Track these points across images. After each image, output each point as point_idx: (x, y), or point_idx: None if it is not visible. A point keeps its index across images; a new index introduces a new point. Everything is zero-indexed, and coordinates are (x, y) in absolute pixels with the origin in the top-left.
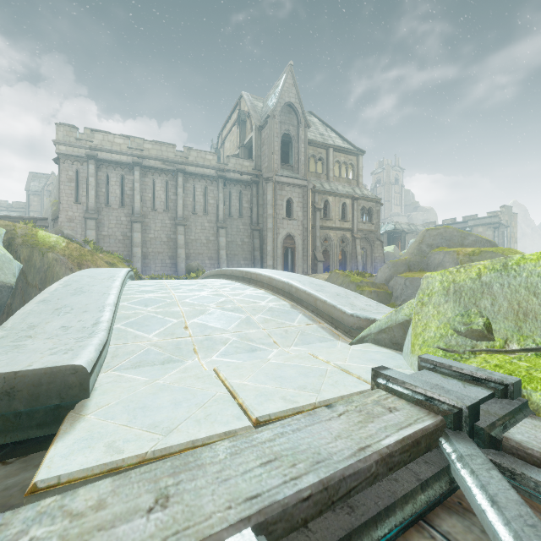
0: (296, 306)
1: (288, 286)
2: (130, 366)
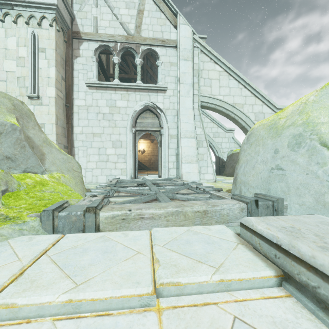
0: None
1: None
2: None
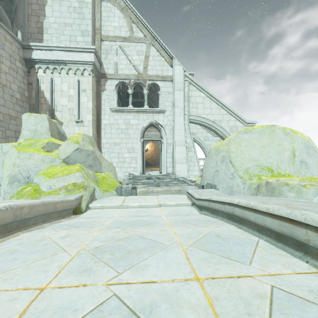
0: (30, 229)
1: (15, 211)
2: (190, 214)
